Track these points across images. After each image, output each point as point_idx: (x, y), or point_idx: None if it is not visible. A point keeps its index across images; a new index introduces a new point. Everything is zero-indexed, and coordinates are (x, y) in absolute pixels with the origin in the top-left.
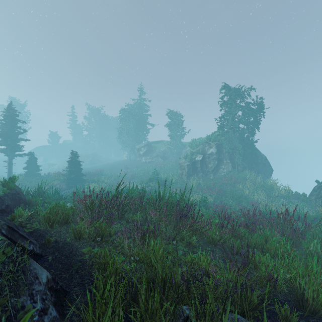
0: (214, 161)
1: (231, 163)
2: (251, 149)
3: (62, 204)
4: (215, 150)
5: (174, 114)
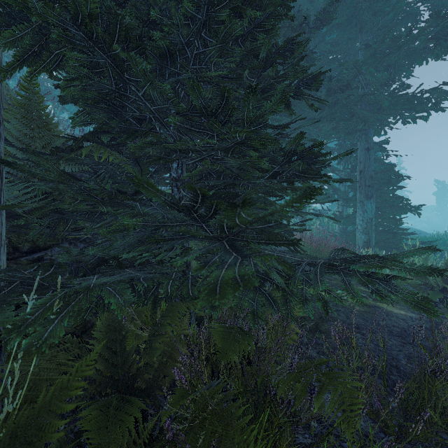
0: None
1: None
2: None
3: None
4: None
5: (440, 184)
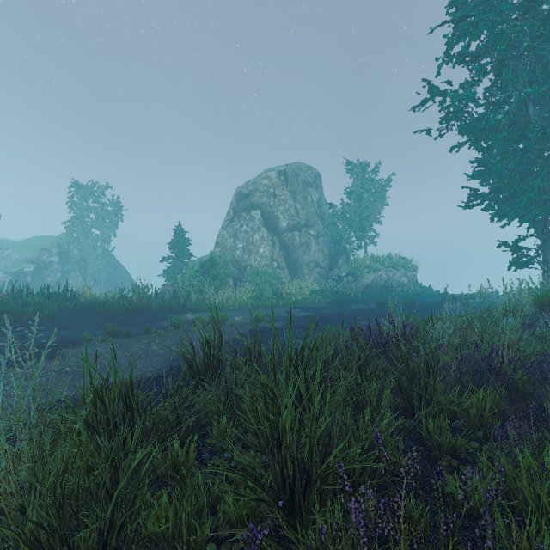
0: (56, 273)
1: (82, 276)
2: (107, 260)
3: None
4: (58, 259)
5: None
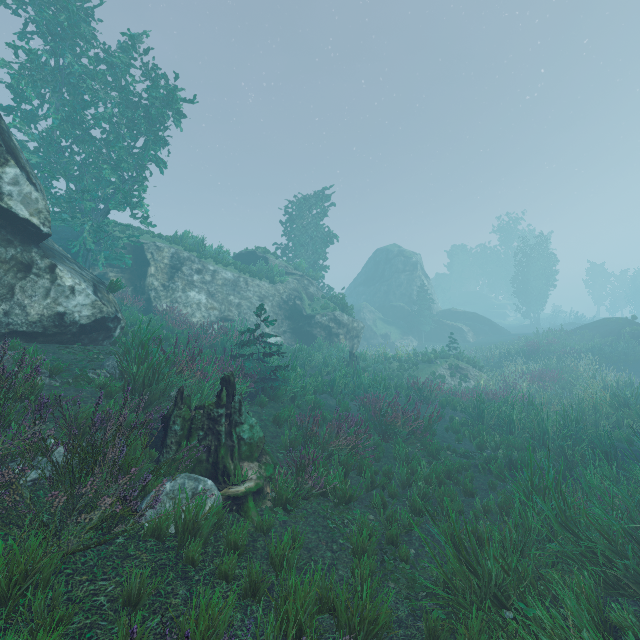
0: None
1: None
2: None
3: (583, 331)
4: None
5: (84, 30)
